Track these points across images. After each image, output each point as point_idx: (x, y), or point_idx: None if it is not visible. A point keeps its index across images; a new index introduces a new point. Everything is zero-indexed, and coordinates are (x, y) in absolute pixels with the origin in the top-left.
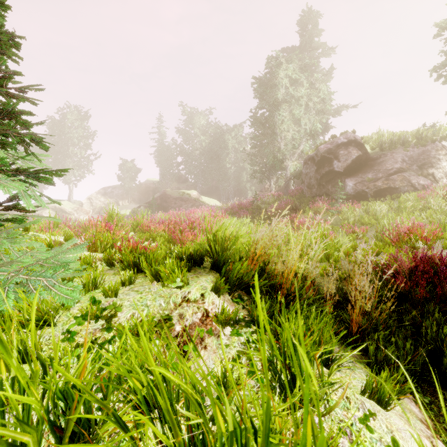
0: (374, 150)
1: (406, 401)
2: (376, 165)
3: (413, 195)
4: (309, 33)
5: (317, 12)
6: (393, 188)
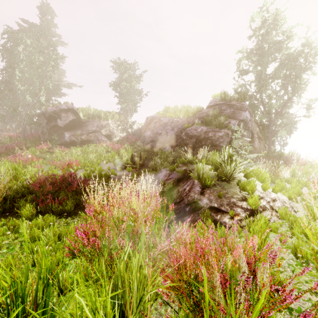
0: (85, 117)
1: None
2: (84, 126)
3: (92, 146)
4: (47, 22)
5: (53, 11)
6: (90, 141)
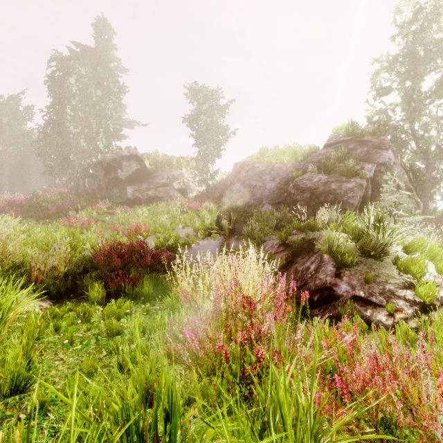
0: (152, 166)
1: (40, 303)
2: (151, 178)
3: (163, 204)
4: (104, 43)
5: (111, 28)
6: (159, 197)
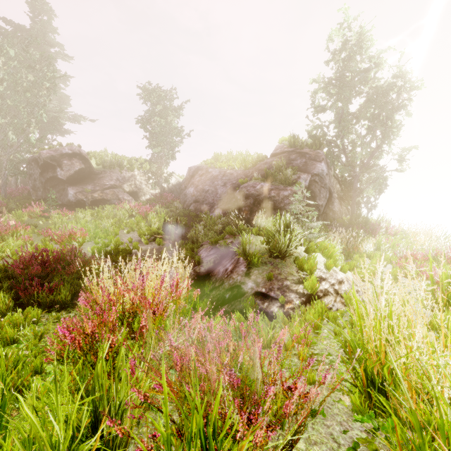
0: (99, 166)
1: None
2: (97, 179)
3: (109, 207)
4: (42, 25)
5: (52, 9)
6: (106, 200)
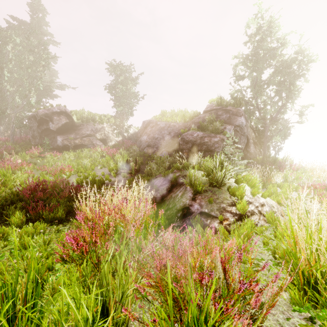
0: (79, 120)
1: None
2: (77, 130)
3: (86, 150)
4: (38, 20)
5: (45, 9)
6: (84, 145)
